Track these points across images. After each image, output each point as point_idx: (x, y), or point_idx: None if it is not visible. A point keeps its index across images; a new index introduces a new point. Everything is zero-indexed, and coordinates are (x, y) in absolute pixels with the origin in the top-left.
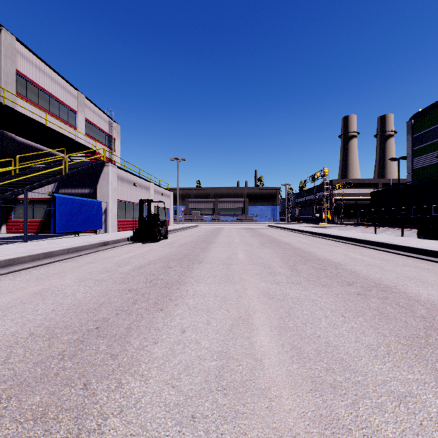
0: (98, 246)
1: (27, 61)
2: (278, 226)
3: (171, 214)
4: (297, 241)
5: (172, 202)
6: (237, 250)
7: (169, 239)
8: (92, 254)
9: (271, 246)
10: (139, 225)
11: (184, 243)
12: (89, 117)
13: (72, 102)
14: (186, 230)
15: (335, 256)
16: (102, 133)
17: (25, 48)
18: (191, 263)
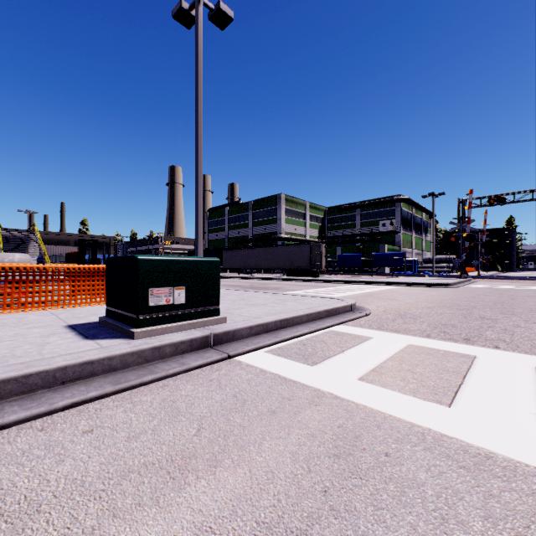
0: None
1: None
2: None
3: None
4: None
5: None
6: None
7: None
8: None
9: None
10: None
11: None
12: None
13: None
14: None
15: None
16: None
17: None
18: None
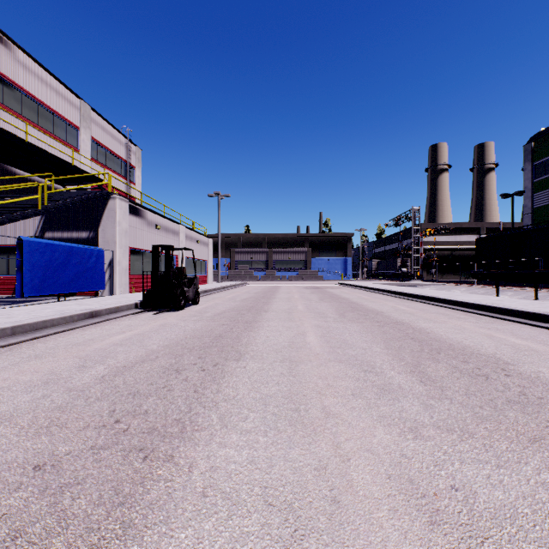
0: (80, 319)
1: (3, 52)
2: (354, 285)
3: (210, 268)
4: (391, 308)
5: (211, 252)
6: (303, 327)
7: (200, 305)
8: (58, 335)
9: (355, 317)
10: (153, 284)
11: (220, 313)
12: (98, 136)
13: (72, 115)
14: (229, 290)
15: (476, 341)
16: (117, 159)
17: (0, 33)
18: (223, 359)
